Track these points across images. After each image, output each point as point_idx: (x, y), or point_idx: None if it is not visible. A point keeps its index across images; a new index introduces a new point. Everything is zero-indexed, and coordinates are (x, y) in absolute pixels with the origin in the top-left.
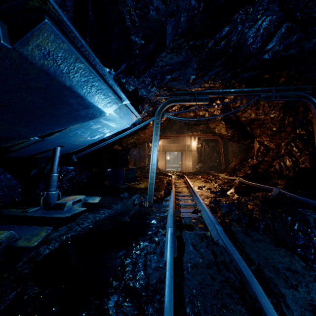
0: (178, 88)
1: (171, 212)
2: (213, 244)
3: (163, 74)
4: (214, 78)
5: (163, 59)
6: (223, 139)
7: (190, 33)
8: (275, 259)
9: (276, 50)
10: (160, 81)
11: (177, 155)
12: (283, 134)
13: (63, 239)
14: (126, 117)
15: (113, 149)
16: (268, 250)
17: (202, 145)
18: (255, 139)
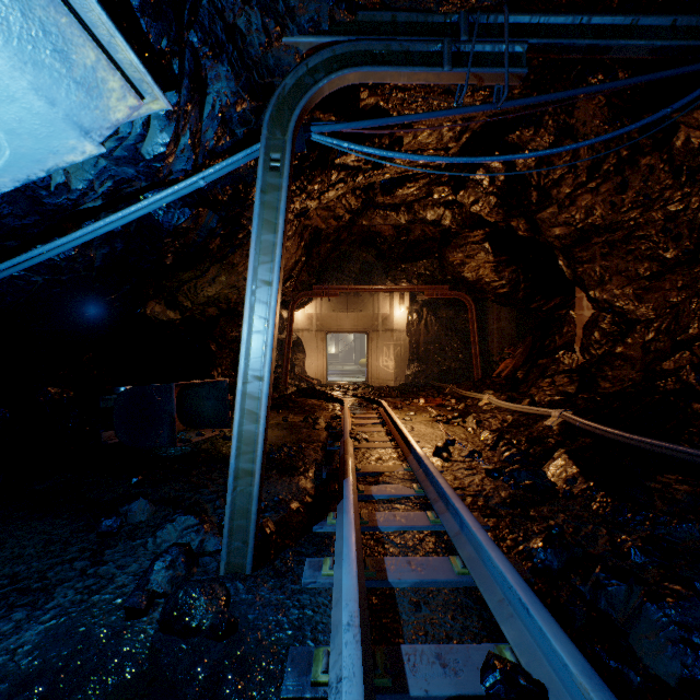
0: None
1: None
2: None
3: None
4: None
5: None
6: (476, 301)
7: None
8: None
9: None
10: None
11: (355, 343)
12: None
13: None
14: None
15: (147, 317)
16: None
17: (420, 317)
18: (578, 296)
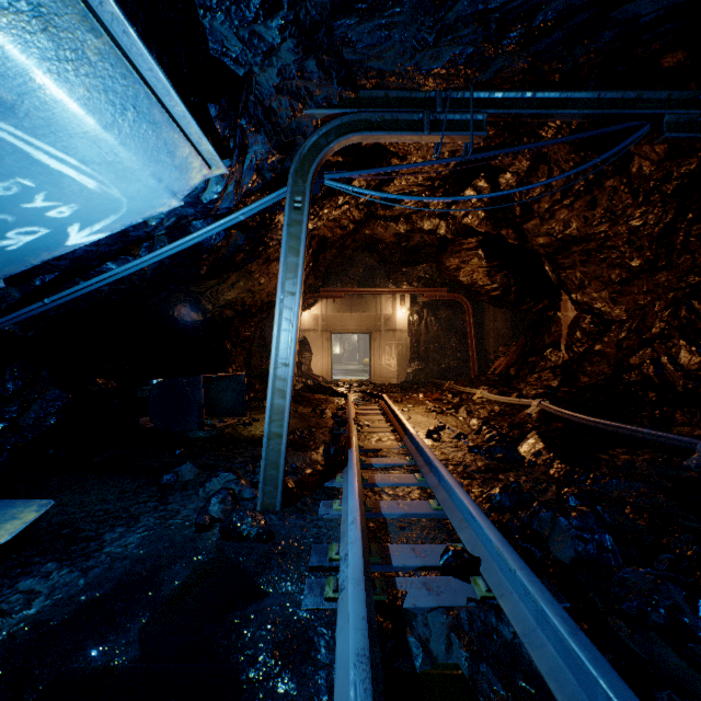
0: (377, 70)
1: (354, 619)
2: None
3: None
4: None
5: None
6: (473, 303)
7: None
8: None
9: None
10: None
11: (359, 343)
12: (661, 277)
13: None
14: (136, 131)
15: (174, 319)
16: None
17: (421, 318)
18: (564, 299)
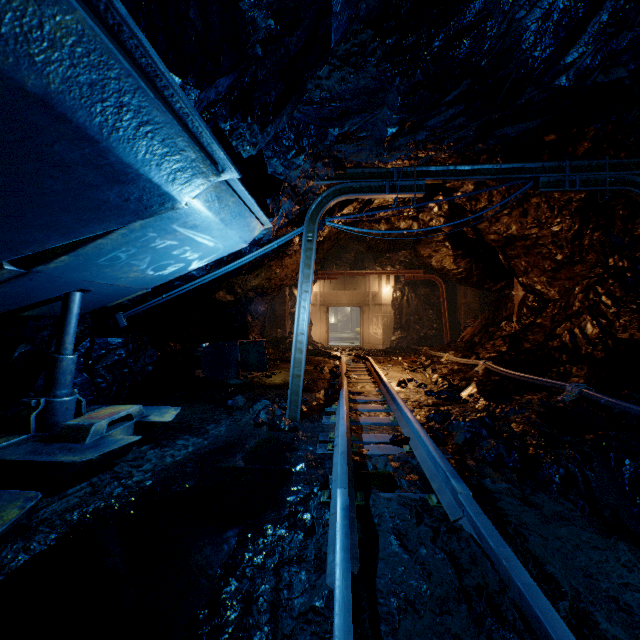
0: (357, 161)
1: (341, 444)
2: (448, 533)
3: (322, 123)
4: (439, 135)
5: (324, 85)
6: (447, 282)
7: (389, 18)
8: (613, 578)
9: (586, 66)
10: (315, 141)
11: (352, 314)
12: (577, 268)
13: (71, 520)
14: (237, 222)
15: (215, 300)
16: (587, 548)
17: (403, 294)
18: (515, 281)
